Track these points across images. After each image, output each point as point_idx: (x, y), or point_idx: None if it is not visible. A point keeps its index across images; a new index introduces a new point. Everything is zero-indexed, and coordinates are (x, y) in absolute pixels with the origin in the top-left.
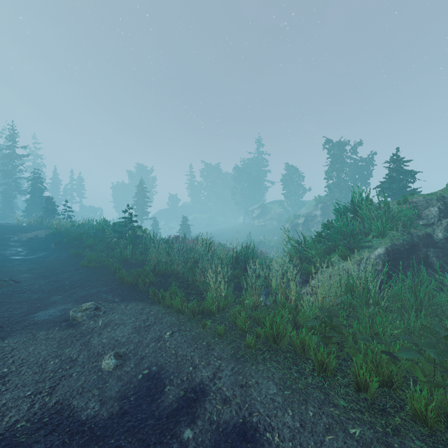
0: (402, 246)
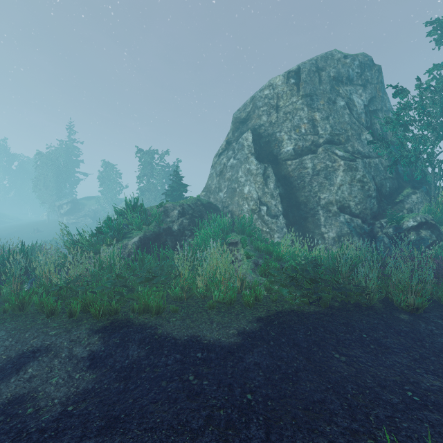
0: (151, 235)
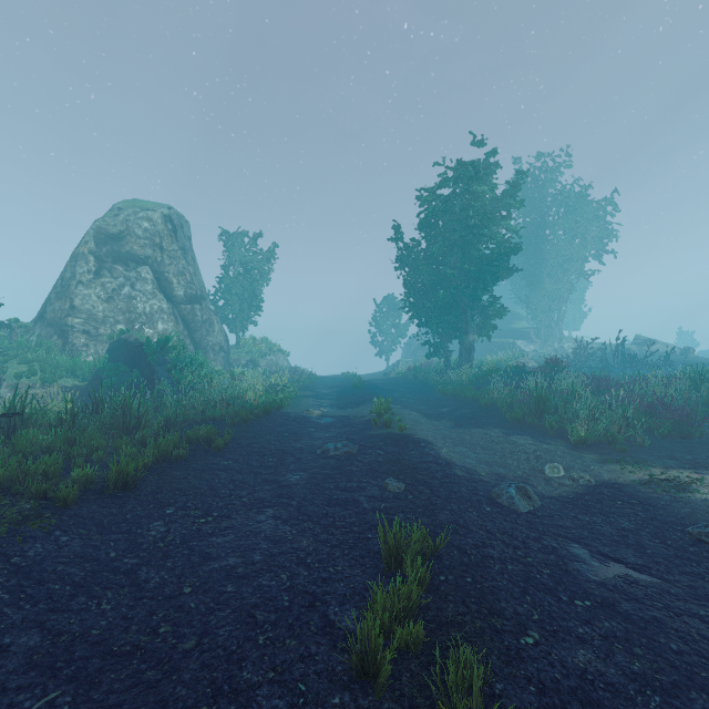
0: None
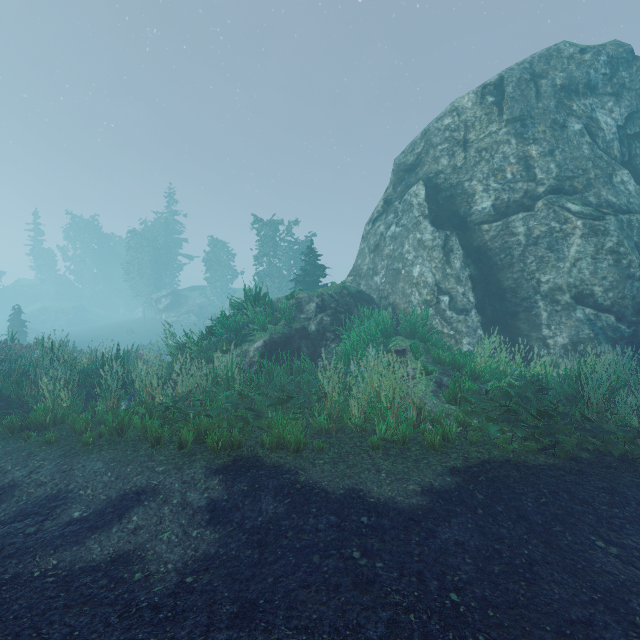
0: (280, 339)
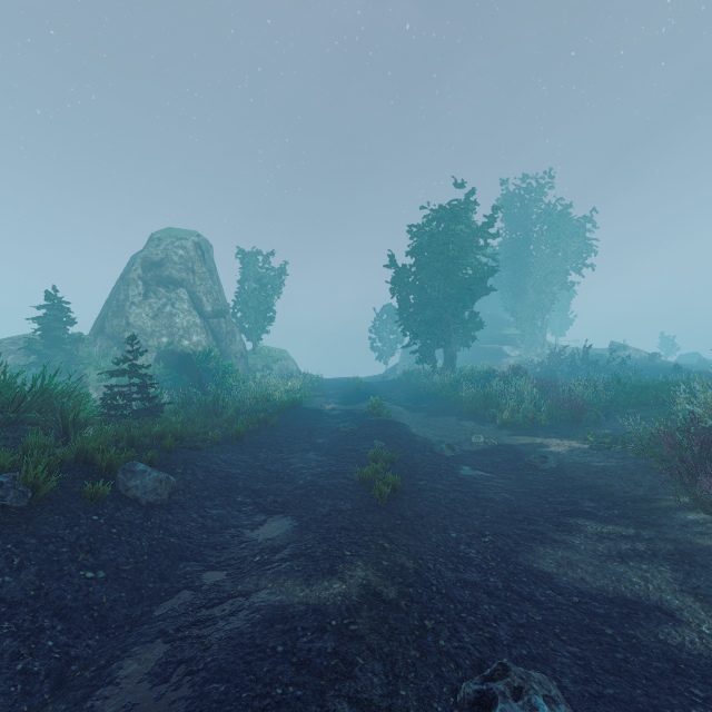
0: None
